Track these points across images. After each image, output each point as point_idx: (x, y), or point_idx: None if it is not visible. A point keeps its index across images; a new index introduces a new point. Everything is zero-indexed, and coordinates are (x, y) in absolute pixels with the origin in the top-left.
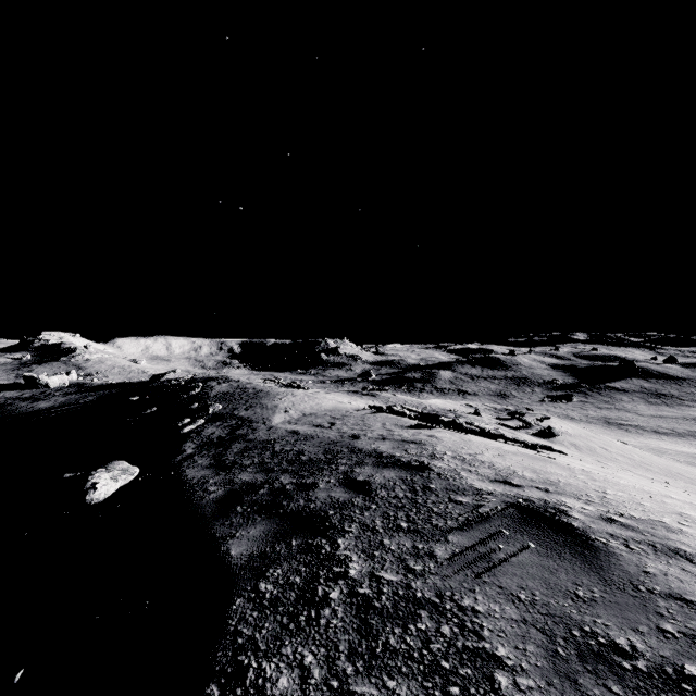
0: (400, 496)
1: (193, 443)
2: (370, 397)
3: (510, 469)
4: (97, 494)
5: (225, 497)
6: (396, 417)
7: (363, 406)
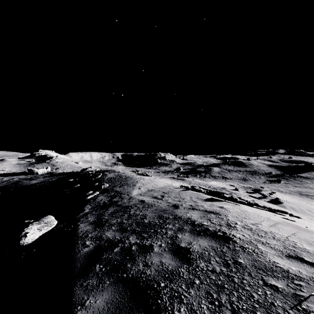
0: (217, 270)
1: (90, 205)
2: (181, 180)
3: (289, 240)
4: (26, 239)
5: (92, 252)
6: (197, 193)
7: (178, 185)
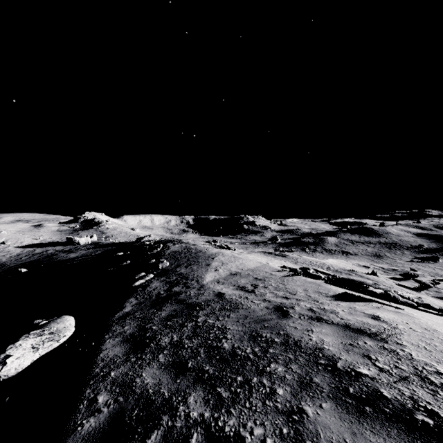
0: None
1: (135, 298)
2: (281, 257)
3: None
4: (5, 370)
5: (98, 441)
6: (314, 281)
7: (278, 266)
